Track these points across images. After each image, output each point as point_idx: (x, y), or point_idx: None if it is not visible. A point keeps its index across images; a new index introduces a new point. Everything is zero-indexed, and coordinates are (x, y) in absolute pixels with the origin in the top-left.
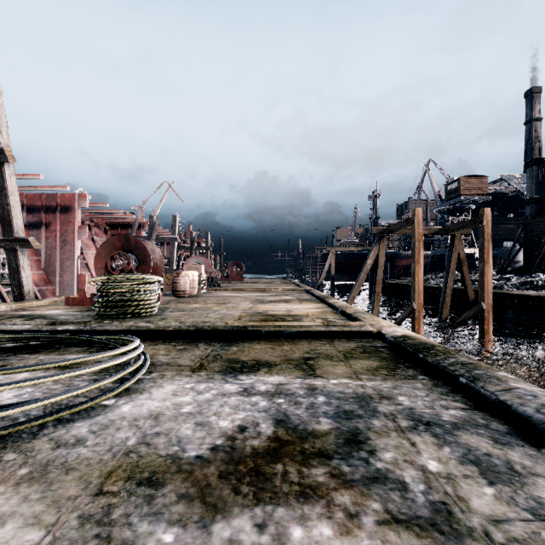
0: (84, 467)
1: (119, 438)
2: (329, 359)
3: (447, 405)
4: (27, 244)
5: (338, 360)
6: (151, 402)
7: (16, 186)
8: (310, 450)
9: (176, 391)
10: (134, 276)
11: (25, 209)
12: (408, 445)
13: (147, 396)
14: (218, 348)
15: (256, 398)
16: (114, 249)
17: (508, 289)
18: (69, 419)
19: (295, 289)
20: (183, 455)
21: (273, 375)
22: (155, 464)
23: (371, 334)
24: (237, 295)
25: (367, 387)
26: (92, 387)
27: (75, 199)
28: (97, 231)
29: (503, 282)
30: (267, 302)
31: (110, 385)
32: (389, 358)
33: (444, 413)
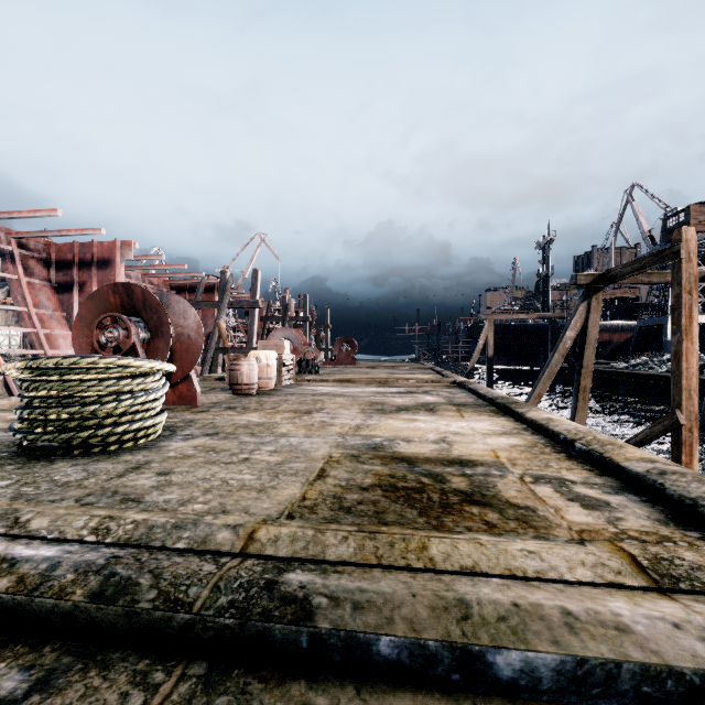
0: None
1: None
2: None
3: None
4: None
5: None
6: None
7: None
8: None
9: None
10: (88, 360)
11: (54, 264)
12: None
13: None
14: None
15: None
16: (108, 308)
17: None
18: None
19: (439, 381)
20: None
21: None
22: None
23: None
24: (338, 392)
25: None
26: None
27: (116, 248)
28: None
29: None
30: (393, 411)
31: None
32: None
33: None
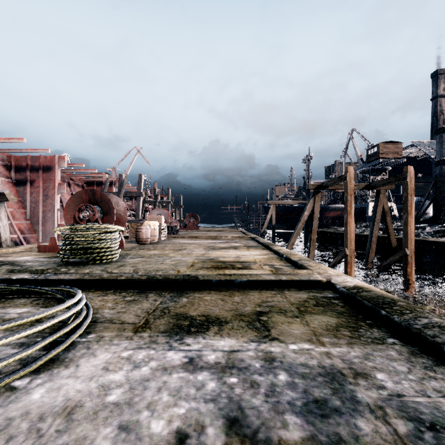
0: None
1: None
2: (282, 314)
3: (442, 389)
4: (3, 197)
5: (293, 316)
6: (73, 382)
7: None
8: None
9: (109, 362)
10: (96, 225)
11: (13, 168)
12: None
13: (72, 371)
14: (167, 300)
15: (203, 375)
16: (82, 201)
17: (424, 237)
18: None
19: (243, 237)
20: None
21: (224, 338)
22: None
23: (321, 283)
24: (192, 242)
25: (334, 357)
26: None
27: (55, 160)
28: (76, 187)
29: (419, 230)
30: (218, 249)
31: (35, 352)
32: (346, 312)
33: None
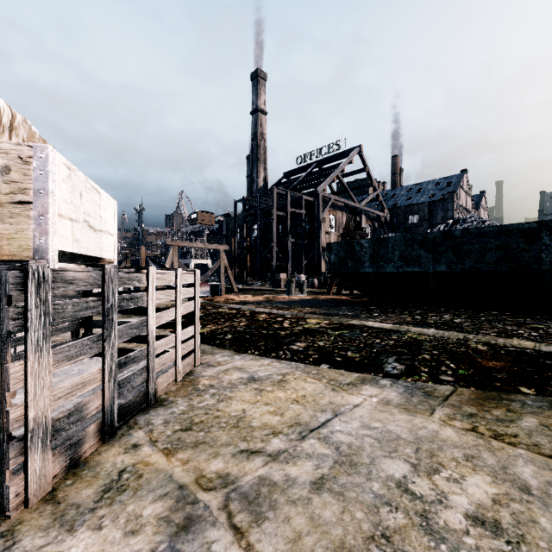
0: None
1: None
2: None
3: None
4: None
5: None
6: None
7: None
8: None
9: None
10: None
11: None
12: None
13: None
14: None
15: None
16: None
17: None
18: None
19: None
20: None
21: None
22: None
23: None
24: None
25: None
26: None
27: None
28: None
29: None
30: None
31: None
32: None
33: None
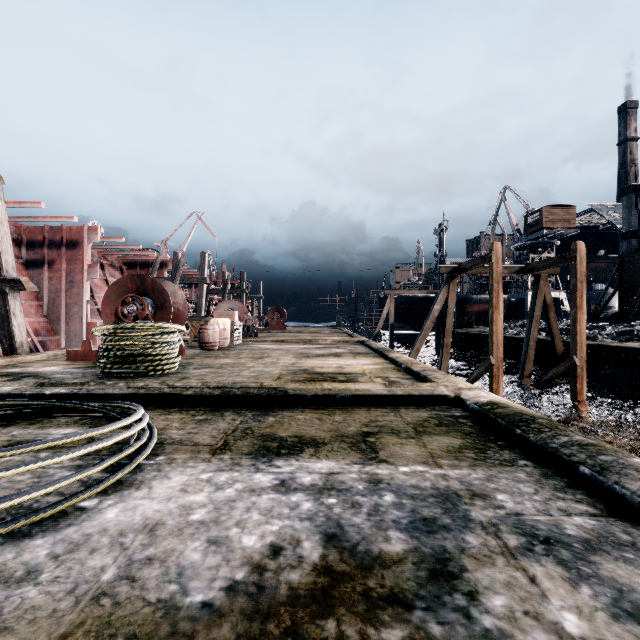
0: (25, 625)
1: (91, 567)
2: (395, 435)
3: (568, 509)
4: (19, 286)
5: (407, 436)
6: (148, 503)
7: (5, 214)
8: (377, 590)
9: (187, 484)
10: (148, 324)
11: (25, 244)
12: (525, 582)
13: (145, 493)
14: (249, 419)
15: (298, 496)
16: (126, 291)
17: (603, 340)
18: (25, 532)
19: (348, 341)
20: (183, 600)
21: (321, 460)
22: (137, 620)
23: (447, 399)
24: (277, 348)
25: (451, 479)
26: (63, 483)
27: (84, 232)
28: (111, 270)
29: (596, 331)
30: (314, 356)
31: (97, 475)
32: (474, 433)
33: (567, 522)
